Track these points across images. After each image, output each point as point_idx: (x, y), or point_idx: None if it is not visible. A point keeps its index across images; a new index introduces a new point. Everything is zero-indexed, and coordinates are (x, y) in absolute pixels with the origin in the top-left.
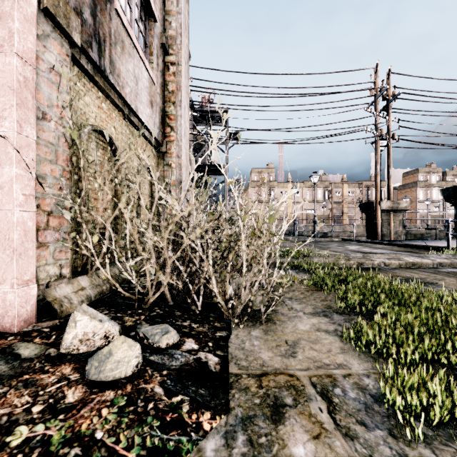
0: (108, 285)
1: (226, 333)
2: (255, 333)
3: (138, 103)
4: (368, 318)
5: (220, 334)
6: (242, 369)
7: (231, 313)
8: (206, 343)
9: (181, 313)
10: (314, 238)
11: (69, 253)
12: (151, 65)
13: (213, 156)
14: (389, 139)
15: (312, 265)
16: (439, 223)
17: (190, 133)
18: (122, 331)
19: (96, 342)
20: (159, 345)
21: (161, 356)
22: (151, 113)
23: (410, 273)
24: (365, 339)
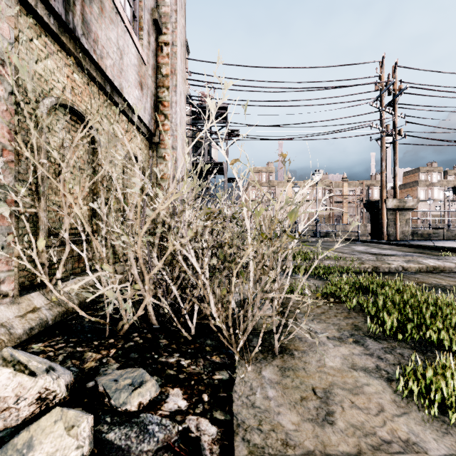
0: (76, 302)
1: (228, 373)
2: (268, 373)
3: (124, 81)
4: (414, 345)
5: (219, 377)
6: (254, 453)
7: (234, 337)
8: (198, 396)
9: (167, 342)
10: (317, 238)
11: (15, 263)
12: (140, 41)
13: (213, 154)
14: (395, 135)
15: (323, 270)
16: (440, 223)
17: (188, 128)
18: (75, 380)
19: (22, 411)
20: (126, 408)
21: (127, 431)
22: (140, 96)
23: (436, 279)
24: (434, 393)
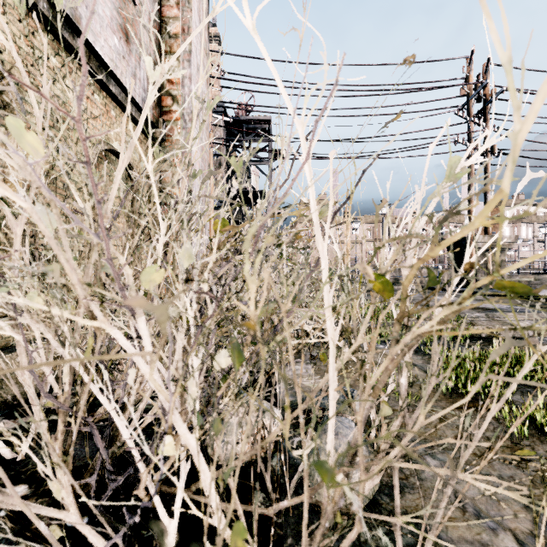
0: None
1: None
2: None
3: (83, 6)
4: None
5: None
6: None
7: (281, 541)
8: None
9: None
10: None
11: None
12: None
13: (253, 182)
14: (487, 154)
15: None
16: (530, 267)
17: (220, 143)
18: None
19: None
20: None
21: None
22: (123, 51)
23: None
24: None
